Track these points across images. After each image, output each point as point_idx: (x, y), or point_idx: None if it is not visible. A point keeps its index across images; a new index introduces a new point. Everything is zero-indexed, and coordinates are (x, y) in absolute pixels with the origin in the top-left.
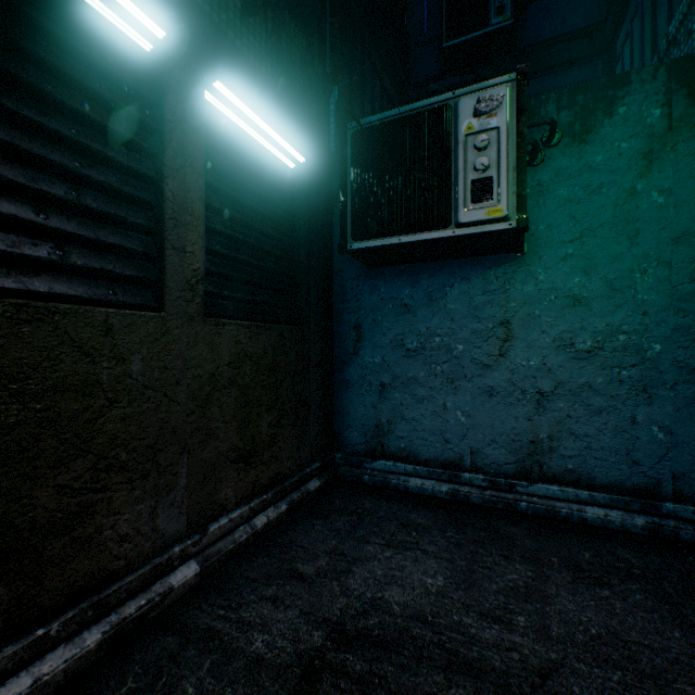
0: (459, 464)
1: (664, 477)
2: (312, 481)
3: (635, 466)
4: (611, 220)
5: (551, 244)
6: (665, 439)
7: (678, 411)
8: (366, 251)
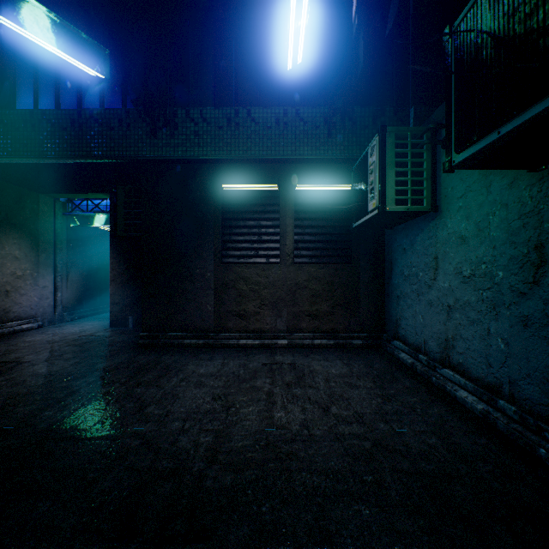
0: (420, 349)
1: (503, 380)
2: (357, 340)
3: (489, 368)
4: (478, 177)
5: (452, 201)
6: (504, 349)
7: (511, 327)
8: (360, 227)
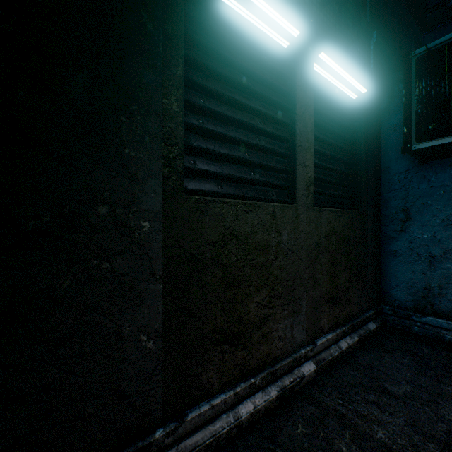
0: None
1: None
2: (369, 323)
3: None
4: None
5: None
6: None
7: None
8: (429, 149)
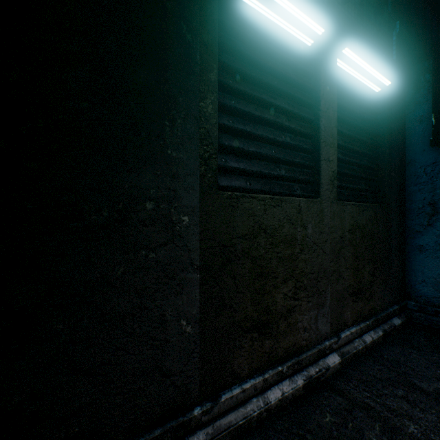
0: None
1: None
2: (394, 318)
3: None
4: None
5: None
6: None
7: None
8: None
